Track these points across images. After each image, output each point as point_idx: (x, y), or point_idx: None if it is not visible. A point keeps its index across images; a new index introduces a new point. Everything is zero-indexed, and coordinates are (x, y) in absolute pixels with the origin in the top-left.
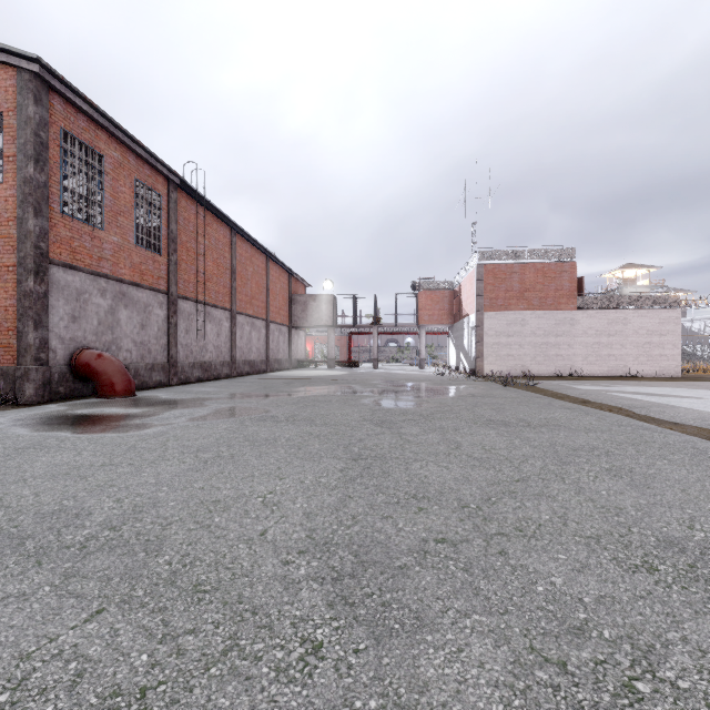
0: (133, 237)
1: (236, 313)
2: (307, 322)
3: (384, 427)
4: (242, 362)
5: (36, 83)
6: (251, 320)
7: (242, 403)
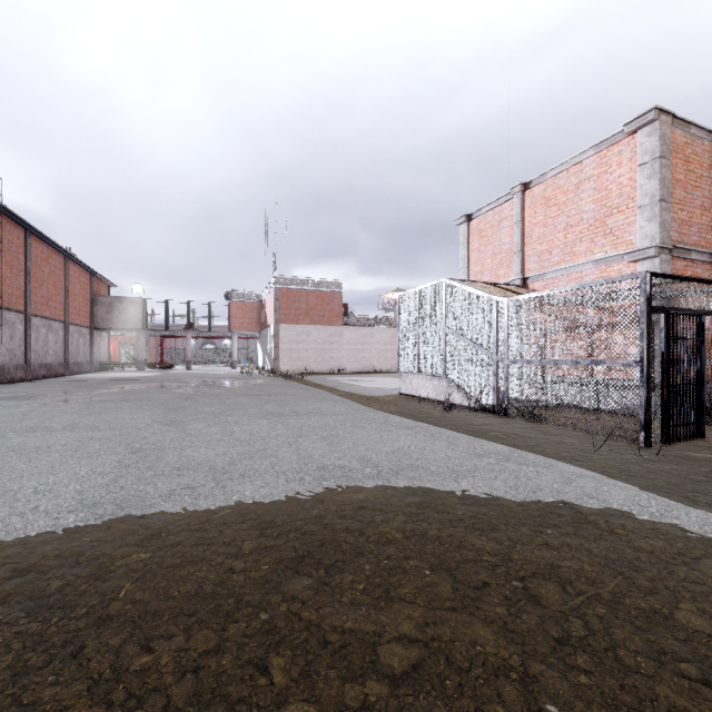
0: None
1: (31, 315)
2: (113, 324)
3: (188, 400)
4: (38, 365)
5: None
6: (47, 322)
7: (73, 396)
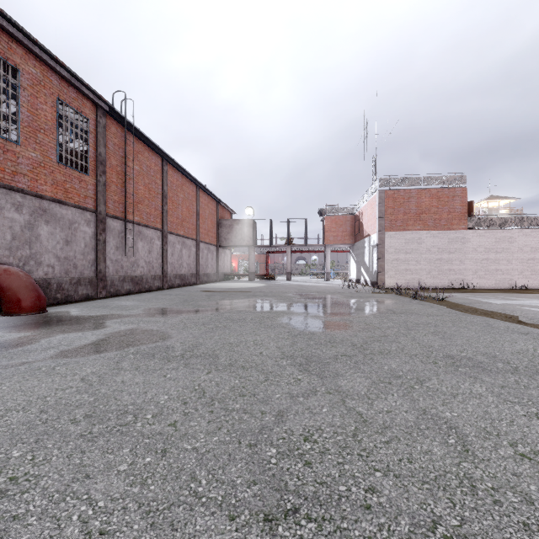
0: (56, 156)
1: (168, 233)
2: (232, 242)
3: (312, 374)
4: (173, 275)
5: None
6: (182, 239)
7: (147, 323)
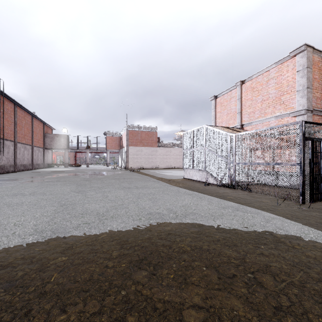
0: None
1: (17, 142)
2: (54, 146)
3: (87, 181)
4: (20, 165)
5: None
6: (24, 145)
7: (35, 179)
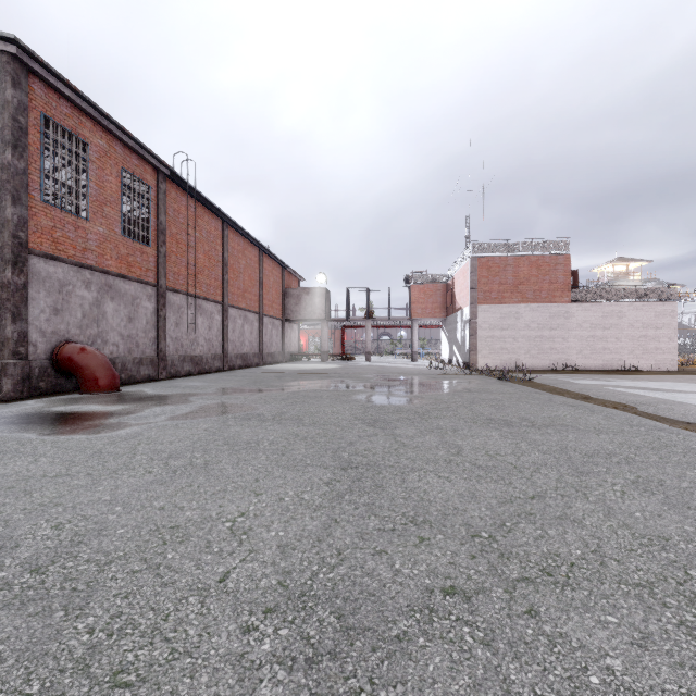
0: (120, 228)
1: (228, 306)
2: (301, 315)
3: (377, 427)
4: (234, 355)
5: (14, 66)
6: (243, 313)
7: (229, 399)
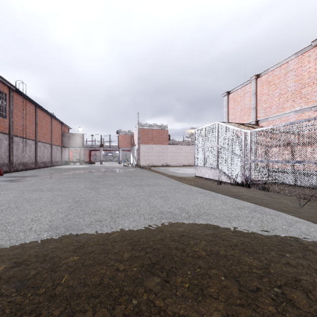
0: None
1: (38, 141)
2: (70, 145)
3: (100, 178)
4: (40, 162)
5: None
6: (44, 144)
7: (53, 175)
